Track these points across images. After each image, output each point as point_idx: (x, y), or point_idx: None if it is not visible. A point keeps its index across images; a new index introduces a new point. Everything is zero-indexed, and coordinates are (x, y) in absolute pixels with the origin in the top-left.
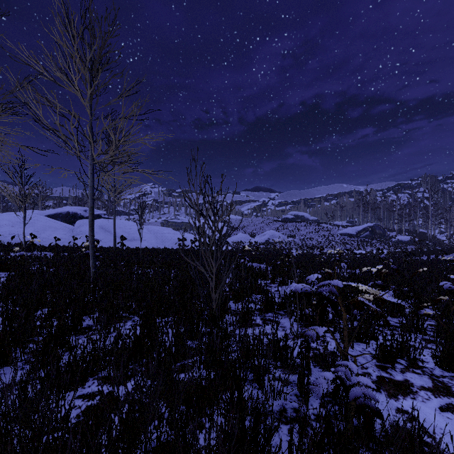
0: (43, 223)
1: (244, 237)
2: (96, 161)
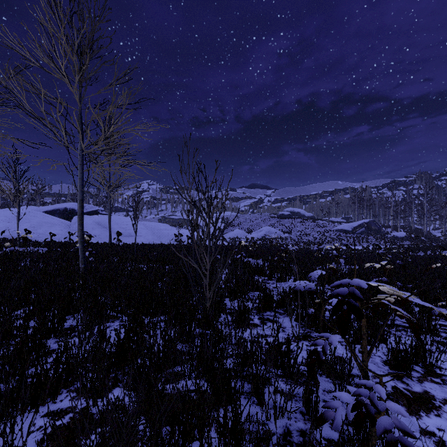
0: (40, 218)
1: (240, 234)
2: (86, 151)
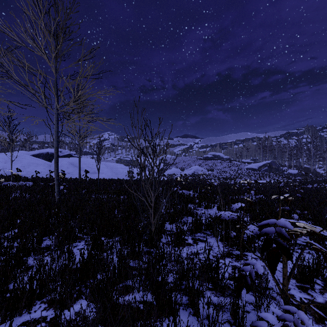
0: (28, 160)
1: (176, 171)
2: (60, 110)
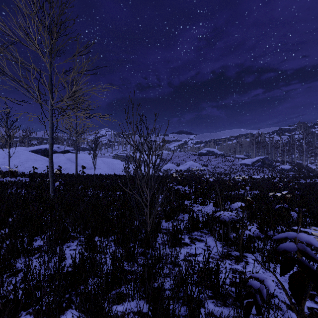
0: (26, 156)
1: (171, 166)
2: (54, 106)
